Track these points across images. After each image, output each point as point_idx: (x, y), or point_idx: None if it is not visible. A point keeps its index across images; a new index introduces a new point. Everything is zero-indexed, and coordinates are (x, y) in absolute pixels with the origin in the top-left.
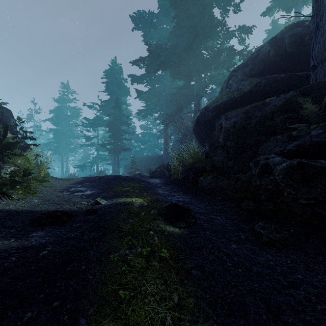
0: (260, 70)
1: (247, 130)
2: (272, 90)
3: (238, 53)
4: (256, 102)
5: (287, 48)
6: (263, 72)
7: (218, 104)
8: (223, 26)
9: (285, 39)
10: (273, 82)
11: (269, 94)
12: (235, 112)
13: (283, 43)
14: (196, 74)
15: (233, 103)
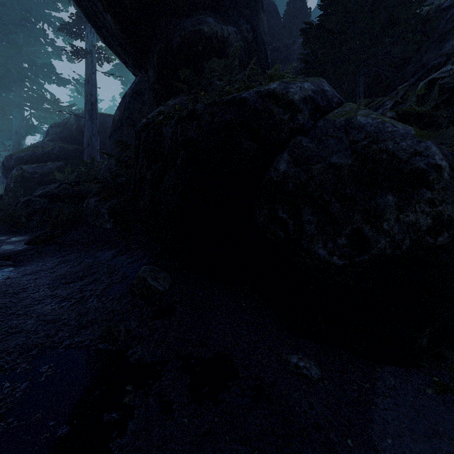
0: (66, 136)
1: (32, 181)
2: (60, 156)
3: (67, 106)
4: (51, 161)
5: (82, 128)
6: (68, 138)
7: (22, 155)
8: (52, 71)
9: (82, 121)
10: (63, 150)
11: (58, 159)
12: (25, 167)
13: (81, 123)
14: (16, 109)
15: (35, 157)
